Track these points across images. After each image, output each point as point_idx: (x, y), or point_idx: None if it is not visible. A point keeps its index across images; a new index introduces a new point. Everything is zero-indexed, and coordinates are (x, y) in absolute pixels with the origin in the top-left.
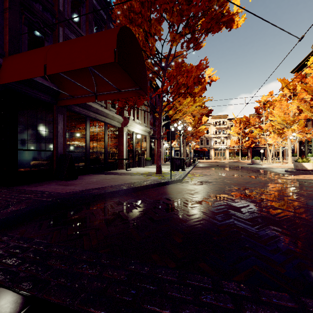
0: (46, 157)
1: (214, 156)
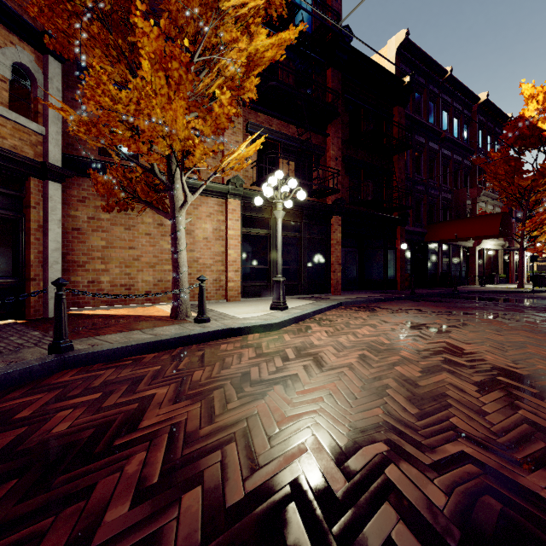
0: (434, 274)
1: None
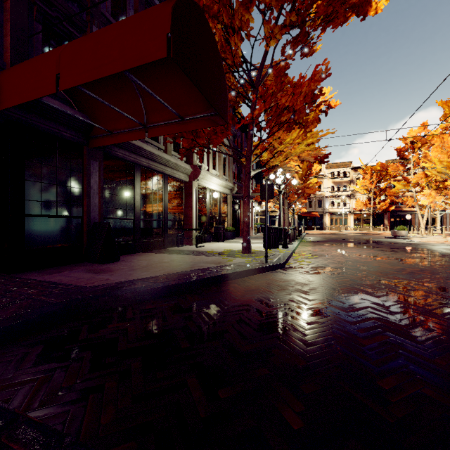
0: (71, 226)
1: (330, 225)
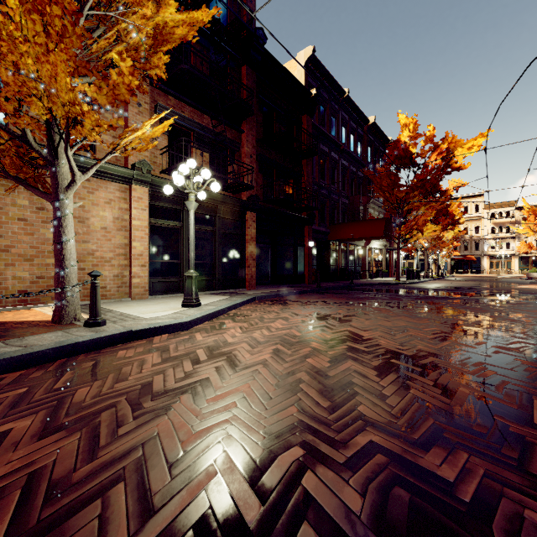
0: (336, 269)
1: (489, 269)
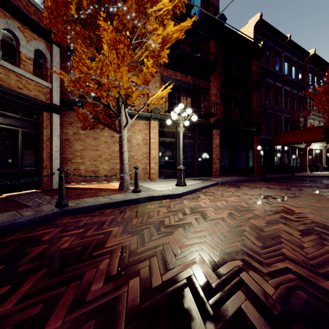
0: (279, 165)
1: None
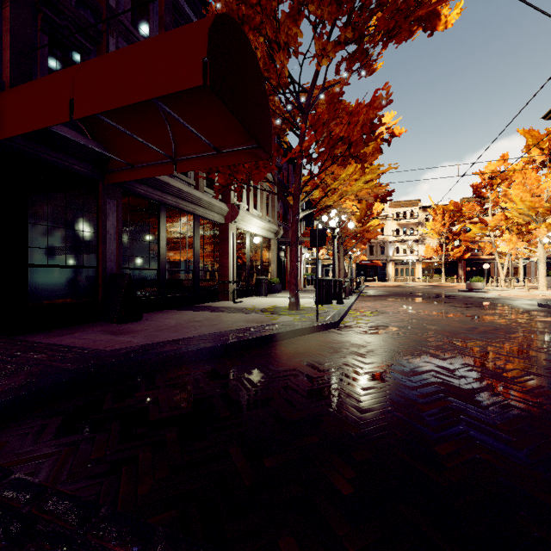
0: (83, 279)
1: (394, 276)
